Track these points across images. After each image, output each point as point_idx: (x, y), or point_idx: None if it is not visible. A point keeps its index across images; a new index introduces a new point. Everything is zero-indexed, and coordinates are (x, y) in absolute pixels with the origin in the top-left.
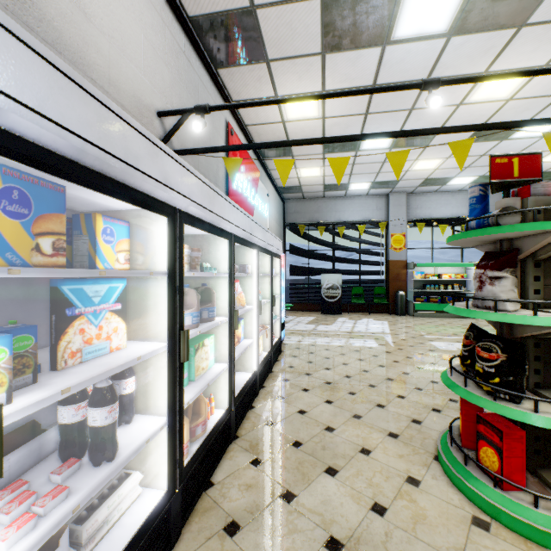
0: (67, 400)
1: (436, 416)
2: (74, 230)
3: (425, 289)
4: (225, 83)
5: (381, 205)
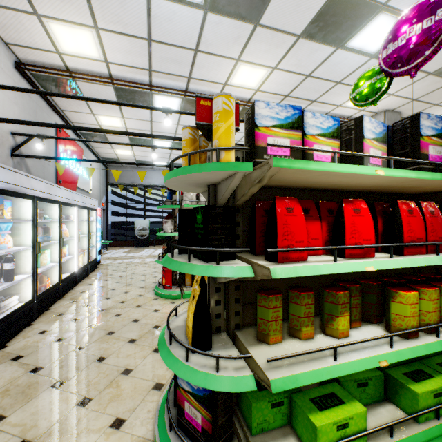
0: None
1: None
2: None
3: None
4: (55, 101)
5: None
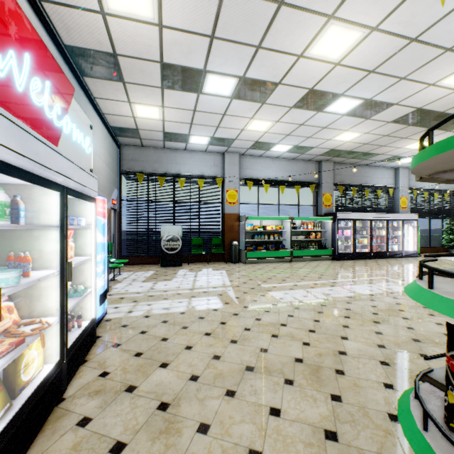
0: None
1: None
2: None
3: (254, 239)
4: None
5: (218, 162)
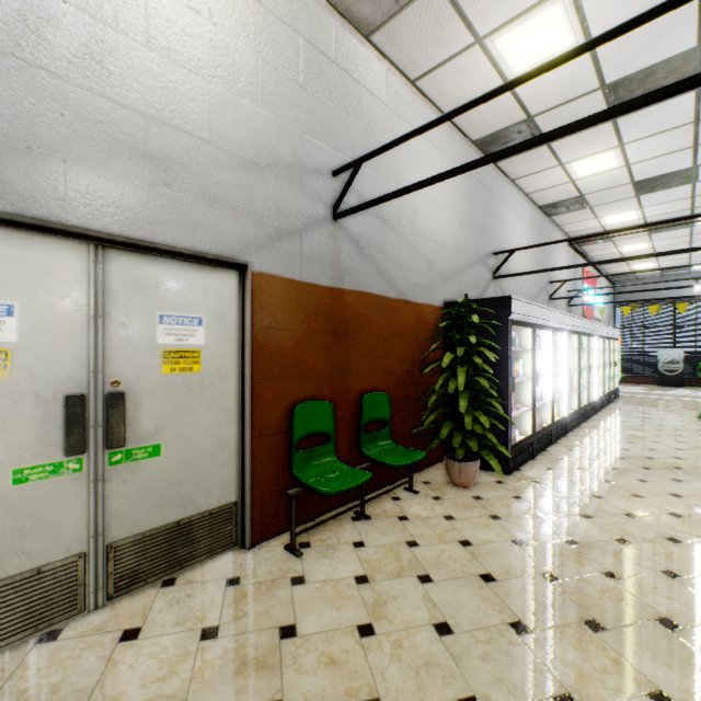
0: None
1: None
2: None
3: None
4: (582, 249)
5: None
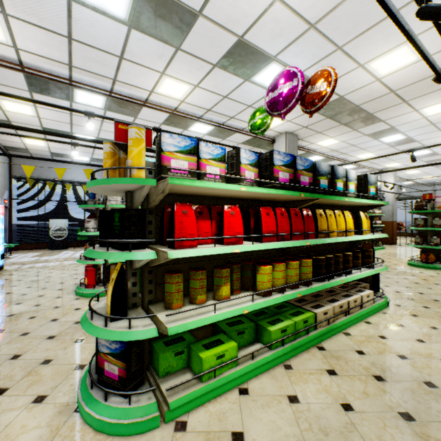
0: None
1: None
2: None
3: None
4: None
5: (101, 173)
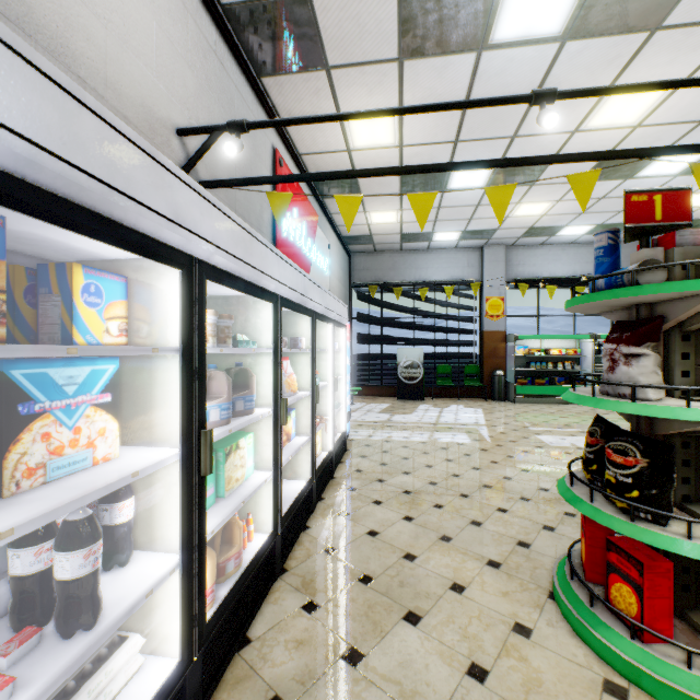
0: (22, 541)
1: (548, 536)
2: (40, 287)
3: (529, 368)
4: (271, 97)
5: (474, 260)
